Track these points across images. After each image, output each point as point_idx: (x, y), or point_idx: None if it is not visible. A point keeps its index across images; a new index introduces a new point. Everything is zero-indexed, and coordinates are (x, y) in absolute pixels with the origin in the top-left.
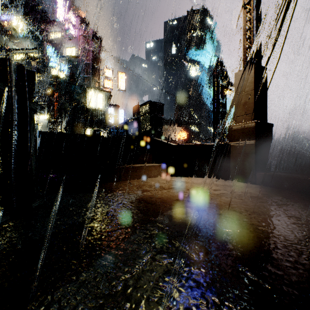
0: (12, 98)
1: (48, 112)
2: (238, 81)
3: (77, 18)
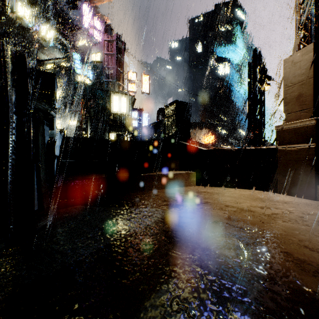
0: (7, 93)
1: (74, 118)
2: (288, 69)
3: (102, 23)
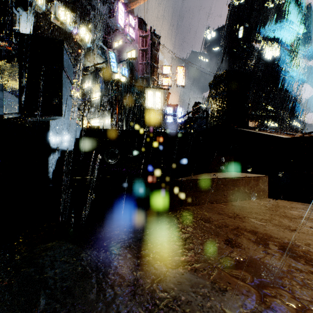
0: None
1: (111, 116)
2: None
3: (137, 20)
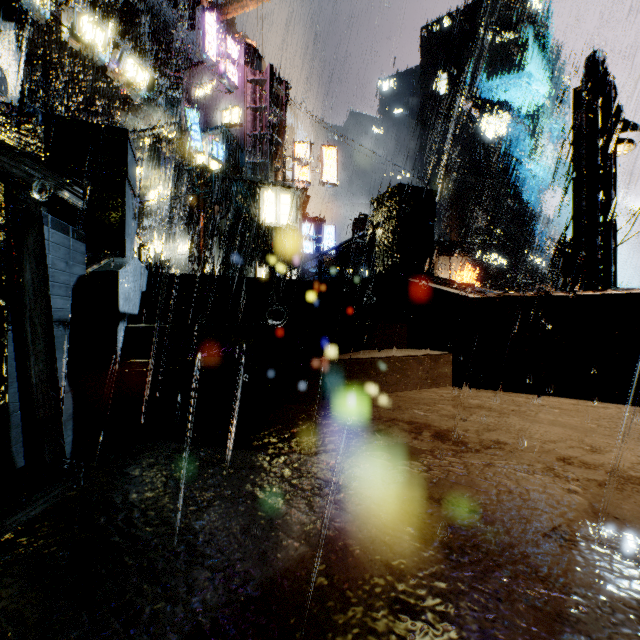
0: None
1: (189, 239)
2: None
3: (243, 48)
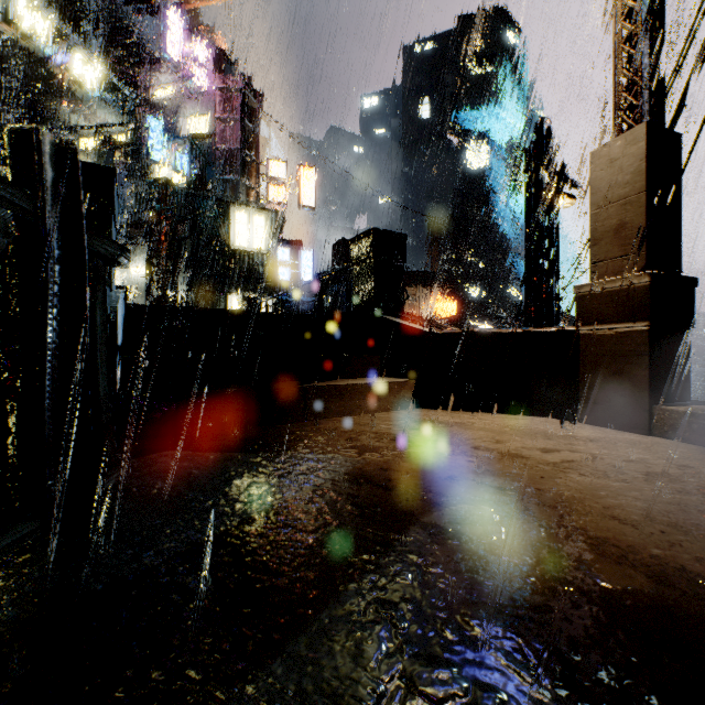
0: (45, 227)
1: (148, 261)
2: (600, 172)
3: (210, 51)
